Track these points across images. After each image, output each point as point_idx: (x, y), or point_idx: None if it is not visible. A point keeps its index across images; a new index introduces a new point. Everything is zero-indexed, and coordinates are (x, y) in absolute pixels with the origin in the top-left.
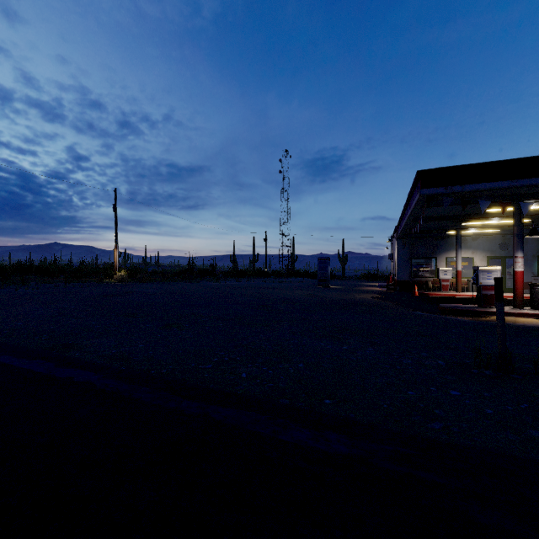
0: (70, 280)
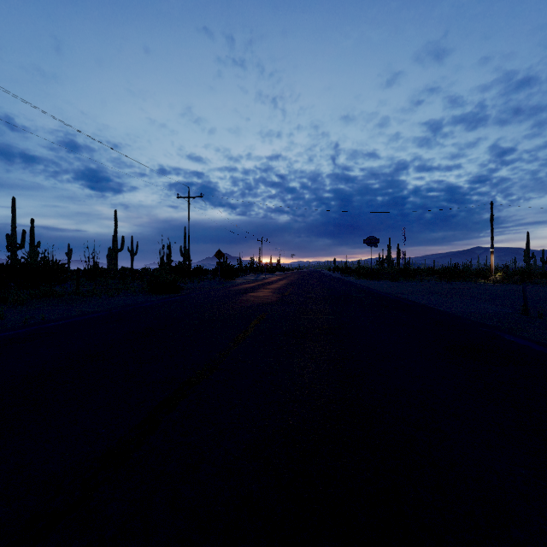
0: (450, 280)
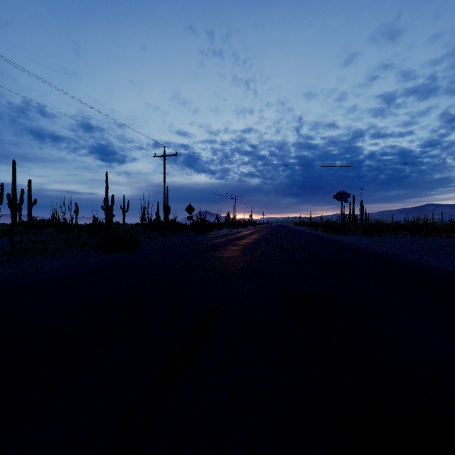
0: (427, 235)
